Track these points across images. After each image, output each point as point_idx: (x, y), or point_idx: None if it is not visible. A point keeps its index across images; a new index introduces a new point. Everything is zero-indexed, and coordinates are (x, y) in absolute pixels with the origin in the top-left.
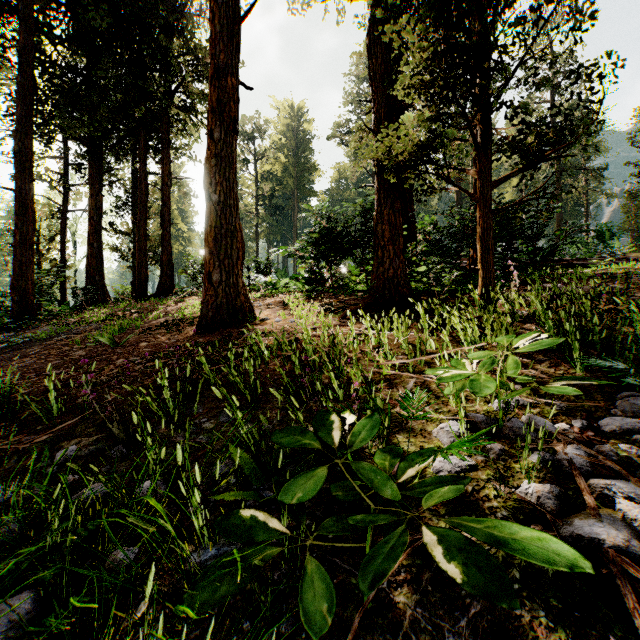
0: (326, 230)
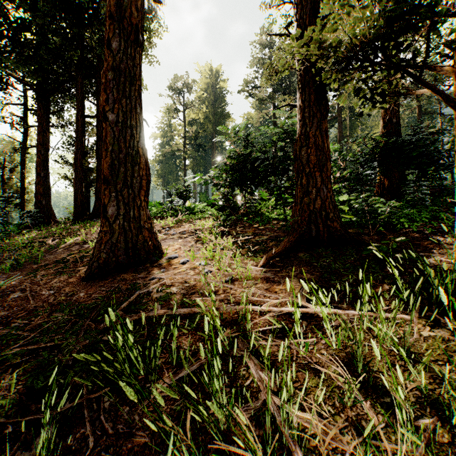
0: (241, 156)
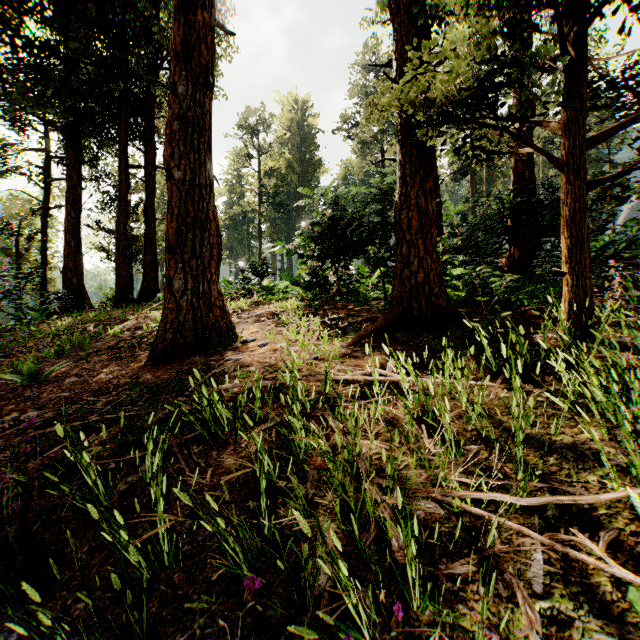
0: (331, 220)
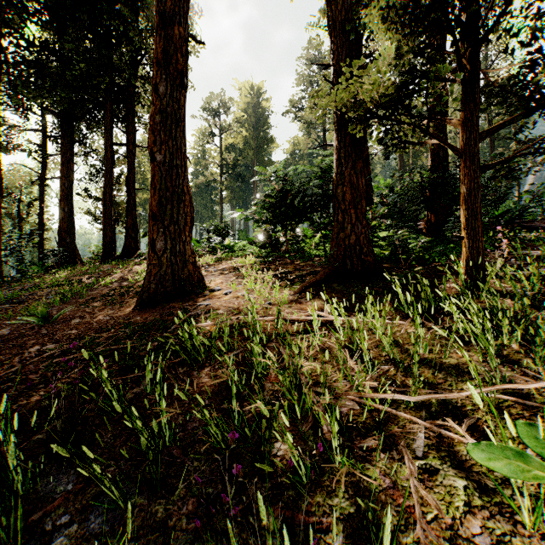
0: (281, 193)
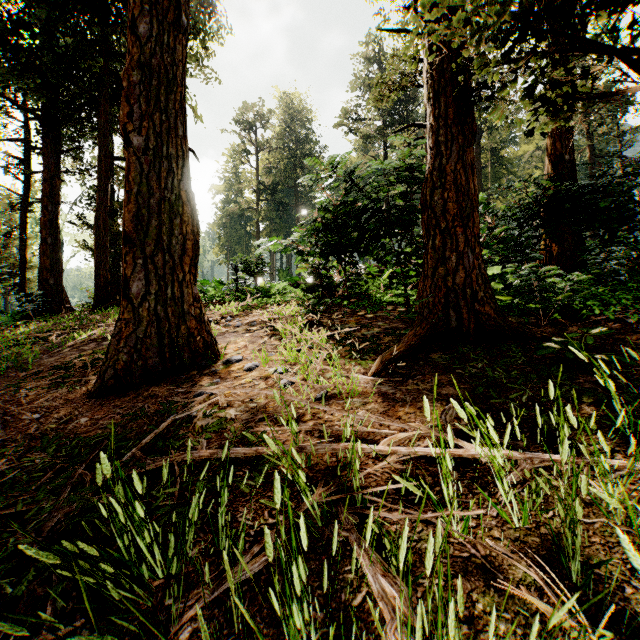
0: (339, 206)
